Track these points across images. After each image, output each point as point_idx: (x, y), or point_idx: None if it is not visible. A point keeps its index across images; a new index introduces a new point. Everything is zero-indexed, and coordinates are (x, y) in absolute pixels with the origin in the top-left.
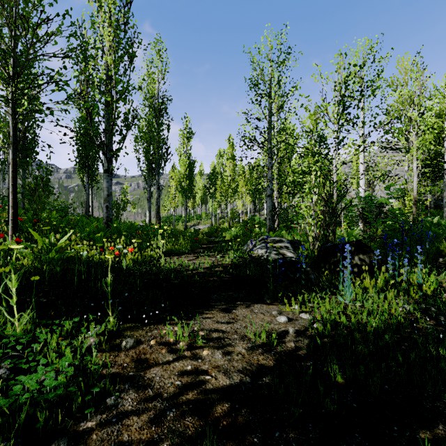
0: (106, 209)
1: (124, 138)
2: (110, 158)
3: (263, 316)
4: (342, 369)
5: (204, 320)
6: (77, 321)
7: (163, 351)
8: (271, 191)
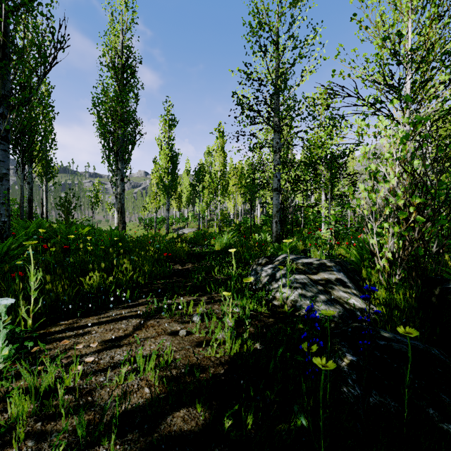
0: None
1: (39, 82)
2: None
3: None
4: None
5: None
6: None
7: None
8: (279, 183)
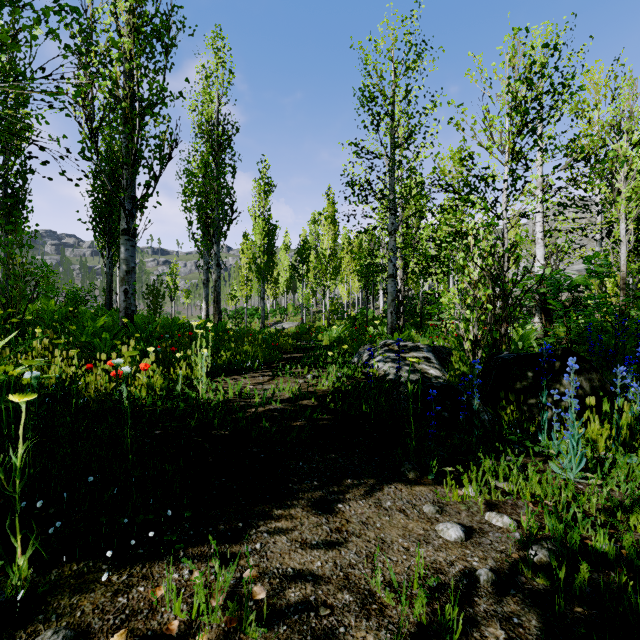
0: (124, 295)
1: (156, 179)
2: (130, 210)
3: (404, 520)
4: None
5: (271, 539)
6: None
7: None
8: (394, 269)
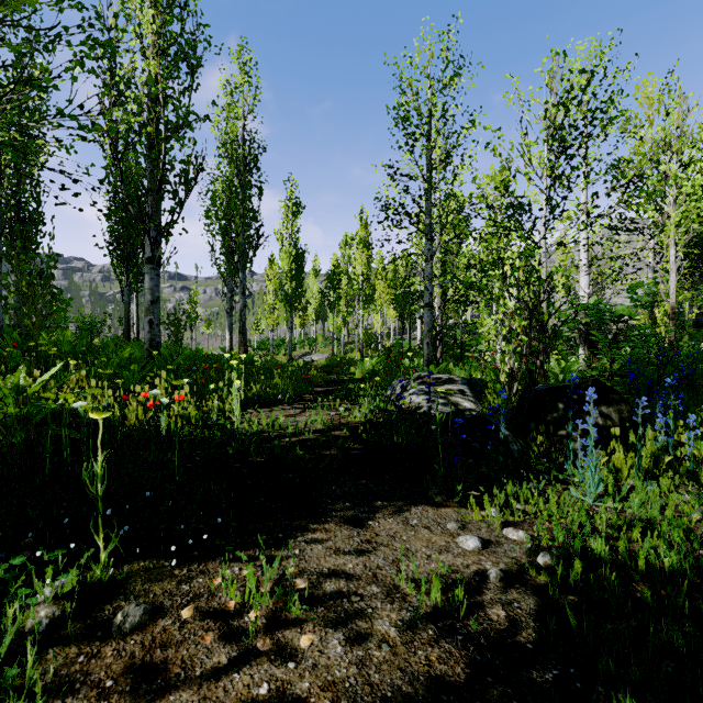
0: (149, 326)
1: (181, 205)
2: (156, 238)
3: (428, 535)
4: (635, 696)
5: (308, 546)
6: (26, 559)
7: (207, 639)
8: (431, 298)
